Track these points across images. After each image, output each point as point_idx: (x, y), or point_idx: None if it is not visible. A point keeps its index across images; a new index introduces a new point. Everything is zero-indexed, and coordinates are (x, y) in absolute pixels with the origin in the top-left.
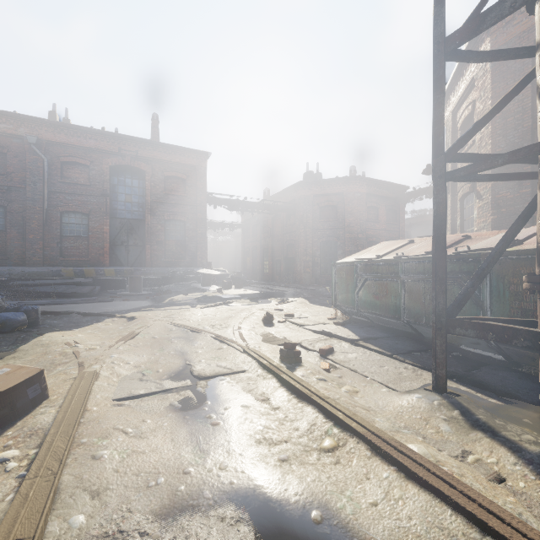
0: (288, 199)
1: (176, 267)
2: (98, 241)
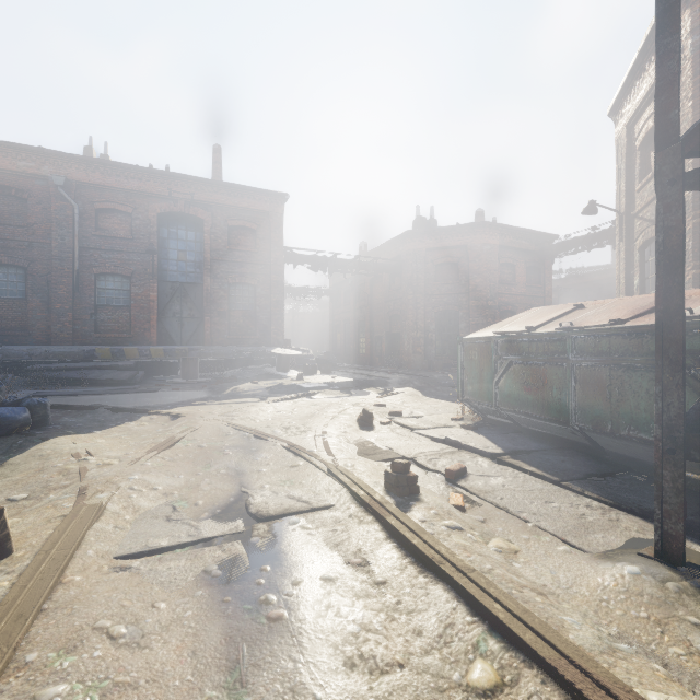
0: (391, 255)
1: (244, 346)
2: (143, 312)
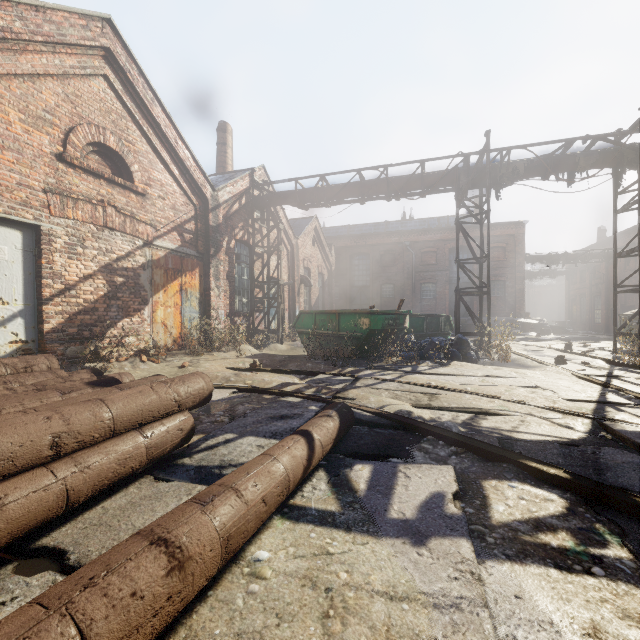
0: (625, 242)
1: (498, 318)
2: (441, 301)
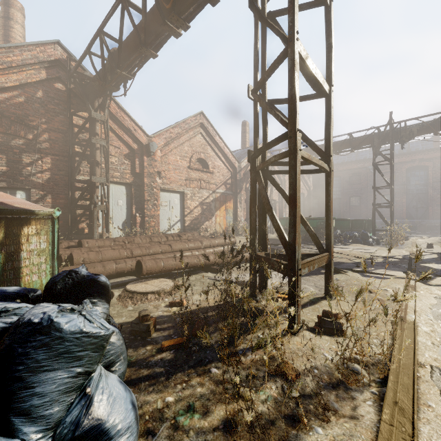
0: None
1: None
2: (399, 207)
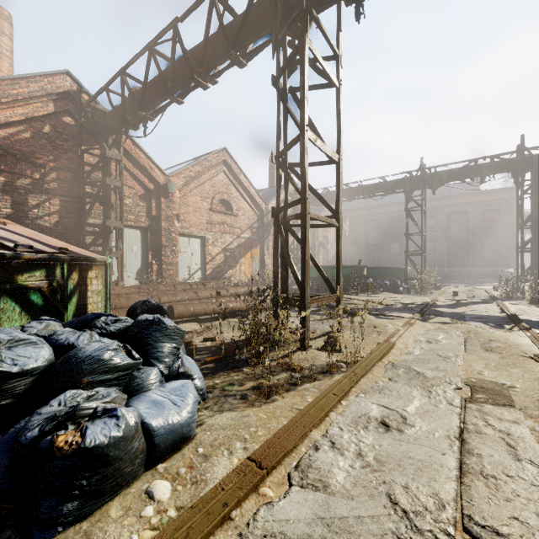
0: None
1: (490, 268)
2: (440, 254)
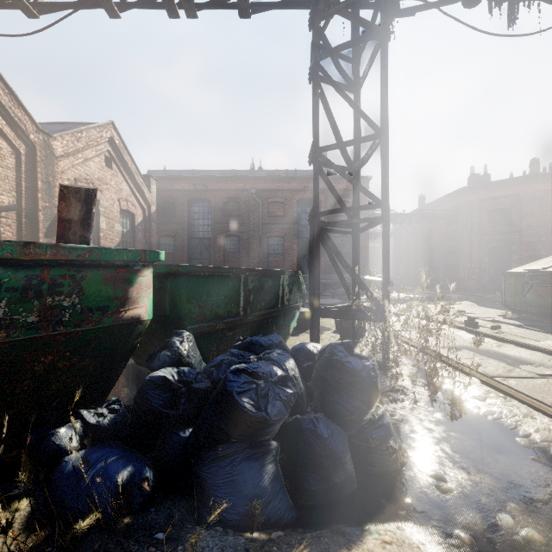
0: (448, 206)
1: (344, 275)
2: (289, 256)
